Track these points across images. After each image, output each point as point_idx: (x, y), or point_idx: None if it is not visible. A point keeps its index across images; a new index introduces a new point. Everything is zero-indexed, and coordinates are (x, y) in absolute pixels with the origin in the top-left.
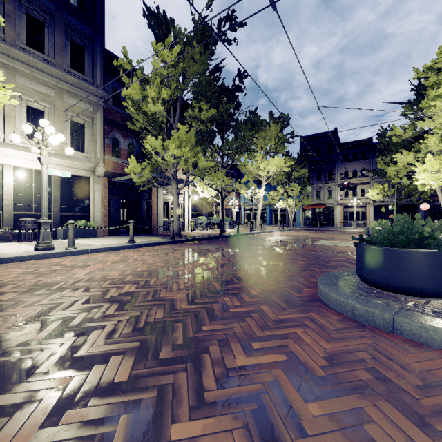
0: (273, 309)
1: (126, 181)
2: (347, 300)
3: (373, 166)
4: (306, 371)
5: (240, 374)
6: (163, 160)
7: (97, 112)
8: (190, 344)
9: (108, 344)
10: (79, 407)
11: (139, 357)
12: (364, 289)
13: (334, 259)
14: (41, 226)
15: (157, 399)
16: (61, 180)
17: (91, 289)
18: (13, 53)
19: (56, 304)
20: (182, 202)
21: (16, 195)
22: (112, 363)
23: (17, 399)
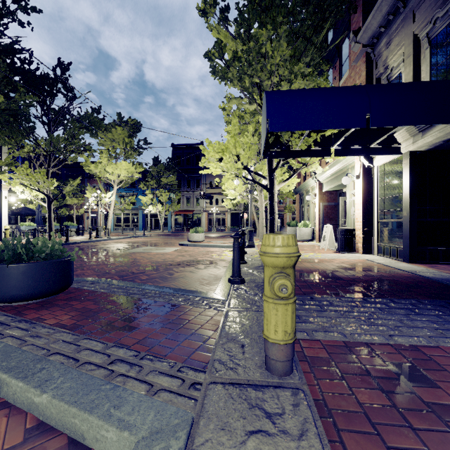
0: None
1: None
2: None
3: None
4: None
5: None
6: None
7: None
8: None
9: None
10: None
11: None
12: None
13: (93, 267)
14: None
15: None
16: None
17: None
18: None
19: None
20: None
21: None
22: None
23: None
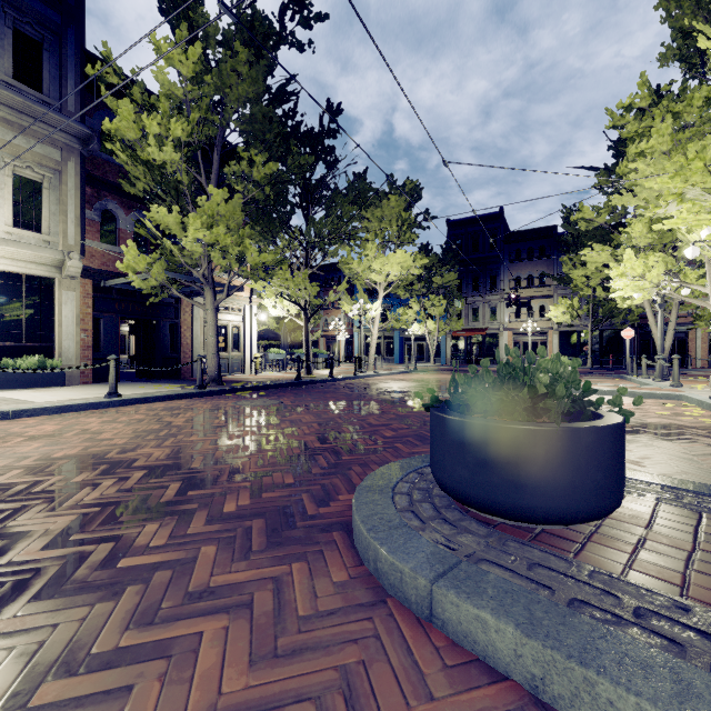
0: (224, 554)
1: (129, 286)
2: (369, 535)
3: (558, 270)
4: None
5: None
6: (185, 250)
7: (69, 162)
8: None
9: None
10: None
11: None
12: (437, 499)
13: None
14: None
15: None
16: None
17: None
18: None
19: None
20: (240, 323)
21: None
22: None
23: None
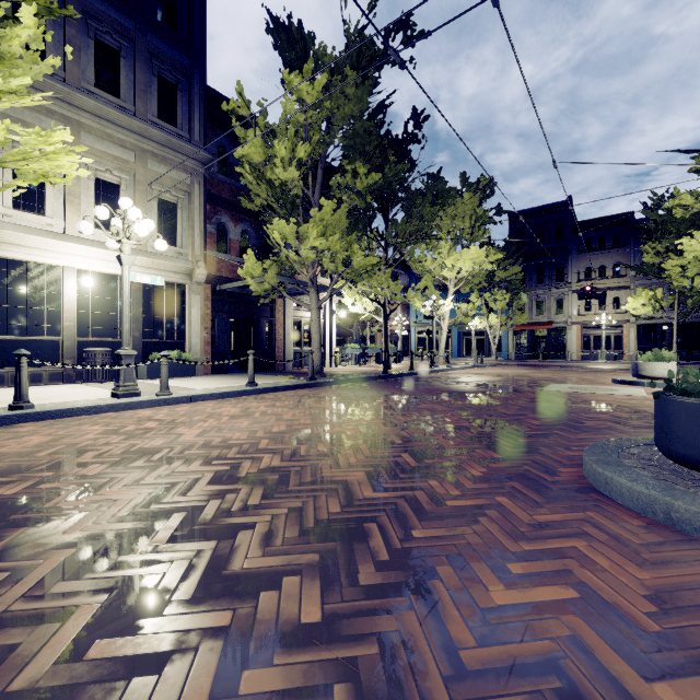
0: (518, 502)
1: (237, 289)
2: (654, 493)
3: (637, 259)
4: (622, 621)
5: (508, 620)
6: (297, 256)
7: (196, 185)
8: (402, 562)
9: (270, 556)
10: (260, 666)
11: (326, 580)
12: (674, 472)
13: (590, 416)
14: (121, 360)
15: (383, 658)
16: (143, 289)
17: (213, 461)
18: (77, 100)
19: (168, 485)
20: (322, 320)
21: (80, 312)
22: (288, 589)
23: (159, 645)
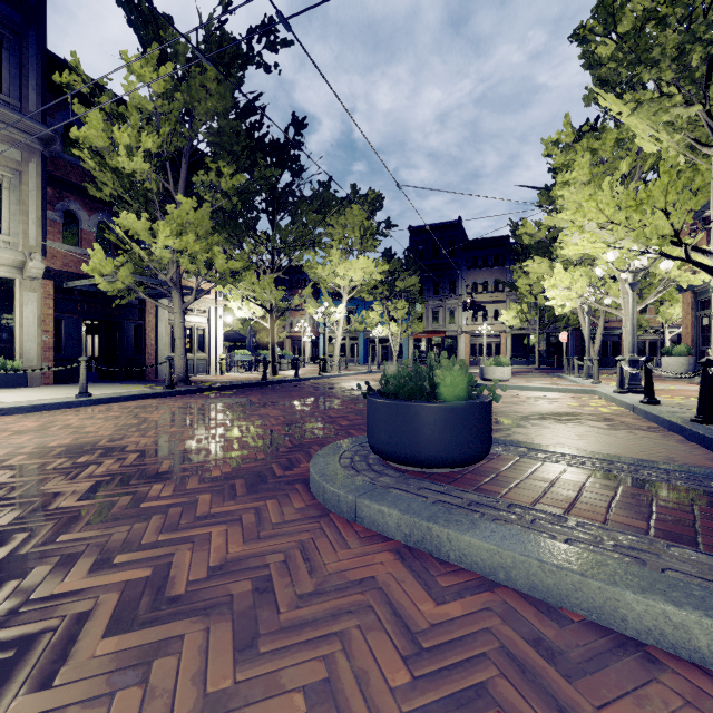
0: (217, 498)
1: (92, 287)
2: (320, 479)
3: (509, 277)
4: (160, 591)
5: (43, 607)
6: (153, 254)
7: (30, 163)
8: (6, 567)
9: None
10: None
11: None
12: (371, 460)
13: None
14: None
15: None
16: None
17: None
18: None
19: None
20: (206, 325)
21: None
22: None
23: None
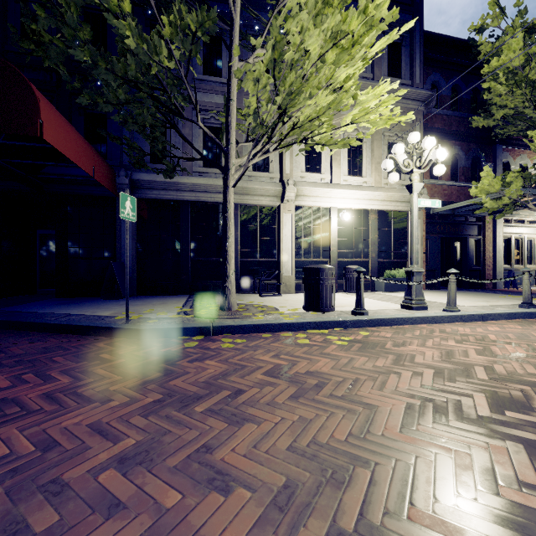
0: None
1: (447, 211)
2: None
3: None
4: None
5: None
6: None
7: (416, 122)
8: None
9: None
10: None
11: None
12: None
13: None
14: (412, 276)
15: None
16: (377, 219)
17: None
18: None
19: None
20: (535, 235)
21: (339, 240)
22: None
23: None
